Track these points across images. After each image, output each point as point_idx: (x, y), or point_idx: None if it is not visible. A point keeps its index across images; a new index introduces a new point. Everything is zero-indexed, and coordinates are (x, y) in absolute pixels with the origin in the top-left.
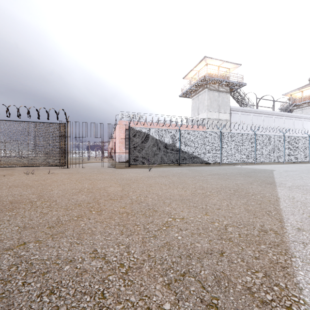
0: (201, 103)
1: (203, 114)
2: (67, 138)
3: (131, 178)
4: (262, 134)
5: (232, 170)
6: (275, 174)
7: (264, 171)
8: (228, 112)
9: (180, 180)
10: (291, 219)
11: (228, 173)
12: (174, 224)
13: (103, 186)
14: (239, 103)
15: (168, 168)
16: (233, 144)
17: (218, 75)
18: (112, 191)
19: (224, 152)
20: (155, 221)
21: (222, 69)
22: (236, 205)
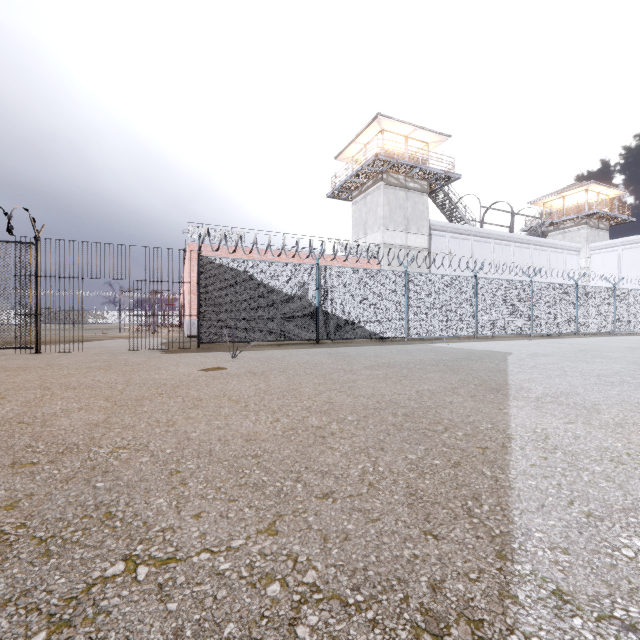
0: (371, 212)
1: (375, 234)
2: (37, 280)
3: (165, 382)
4: (490, 279)
5: (424, 354)
6: (510, 364)
7: (490, 356)
8: (425, 233)
9: (289, 385)
10: (536, 533)
11: (412, 361)
12: (100, 607)
13: (57, 409)
14: (446, 216)
15: (287, 352)
16: (432, 298)
17: (405, 155)
18: (62, 428)
19: (414, 314)
20: (46, 585)
21: (414, 142)
22: (389, 472)
